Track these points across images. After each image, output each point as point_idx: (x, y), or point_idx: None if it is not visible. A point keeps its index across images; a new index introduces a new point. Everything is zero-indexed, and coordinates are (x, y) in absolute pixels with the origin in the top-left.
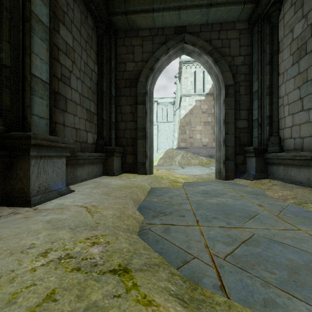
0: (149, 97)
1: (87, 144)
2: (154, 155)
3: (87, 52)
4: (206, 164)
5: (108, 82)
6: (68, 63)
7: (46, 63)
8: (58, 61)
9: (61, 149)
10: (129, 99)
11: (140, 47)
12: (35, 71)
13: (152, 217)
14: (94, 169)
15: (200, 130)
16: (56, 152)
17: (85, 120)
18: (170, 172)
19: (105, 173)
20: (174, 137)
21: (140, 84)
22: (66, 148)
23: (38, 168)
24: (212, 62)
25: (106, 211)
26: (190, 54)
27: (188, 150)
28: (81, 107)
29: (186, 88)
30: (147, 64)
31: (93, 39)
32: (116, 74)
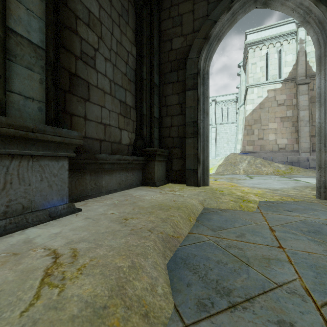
0: (202, 79)
1: (121, 144)
2: (211, 162)
3: (120, 29)
4: (285, 173)
5: (149, 66)
6: (93, 38)
7: (38, 18)
8: (76, 33)
9: (56, 146)
10: (176, 86)
11: (190, 13)
12: (17, 26)
13: (196, 311)
14: (128, 177)
15: (275, 128)
16: (46, 149)
17: (118, 114)
18: (234, 184)
19: (144, 182)
20: (237, 140)
21: (190, 62)
22: (65, 145)
23: (6, 175)
24: (312, 1)
25: (82, 280)
26: (268, 2)
27: (257, 155)
28: (112, 97)
29: (254, 76)
30: (200, 32)
31: (130, 13)
32: (160, 57)
